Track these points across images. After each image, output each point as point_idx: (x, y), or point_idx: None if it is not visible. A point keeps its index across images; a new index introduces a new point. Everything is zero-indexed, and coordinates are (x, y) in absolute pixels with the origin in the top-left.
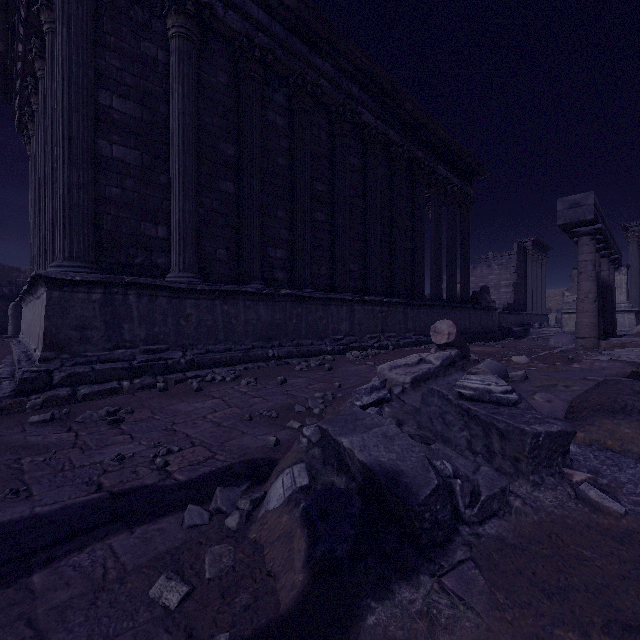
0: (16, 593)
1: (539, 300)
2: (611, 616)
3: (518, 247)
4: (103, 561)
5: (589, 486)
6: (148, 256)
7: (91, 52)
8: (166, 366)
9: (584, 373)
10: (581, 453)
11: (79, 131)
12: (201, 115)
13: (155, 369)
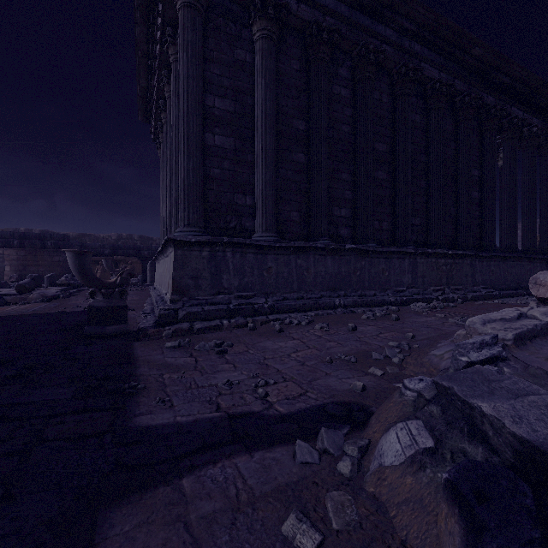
0: (173, 493)
1: None
2: None
3: None
4: (233, 480)
5: None
6: (239, 221)
7: (201, 67)
8: (253, 309)
9: None
10: None
11: (194, 128)
12: (278, 100)
13: (245, 312)
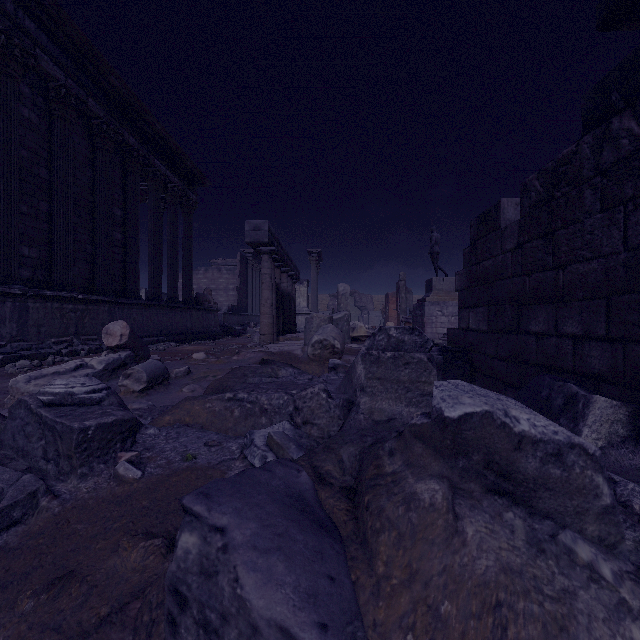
0: None
1: (258, 303)
2: (57, 576)
3: (241, 256)
4: None
5: (124, 463)
6: None
7: None
8: None
9: (237, 363)
10: (158, 434)
11: None
12: None
13: None
